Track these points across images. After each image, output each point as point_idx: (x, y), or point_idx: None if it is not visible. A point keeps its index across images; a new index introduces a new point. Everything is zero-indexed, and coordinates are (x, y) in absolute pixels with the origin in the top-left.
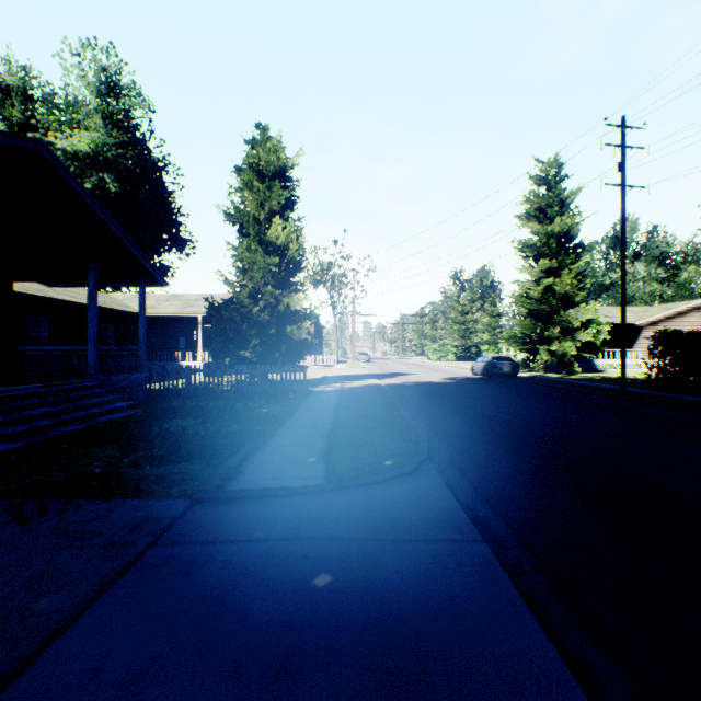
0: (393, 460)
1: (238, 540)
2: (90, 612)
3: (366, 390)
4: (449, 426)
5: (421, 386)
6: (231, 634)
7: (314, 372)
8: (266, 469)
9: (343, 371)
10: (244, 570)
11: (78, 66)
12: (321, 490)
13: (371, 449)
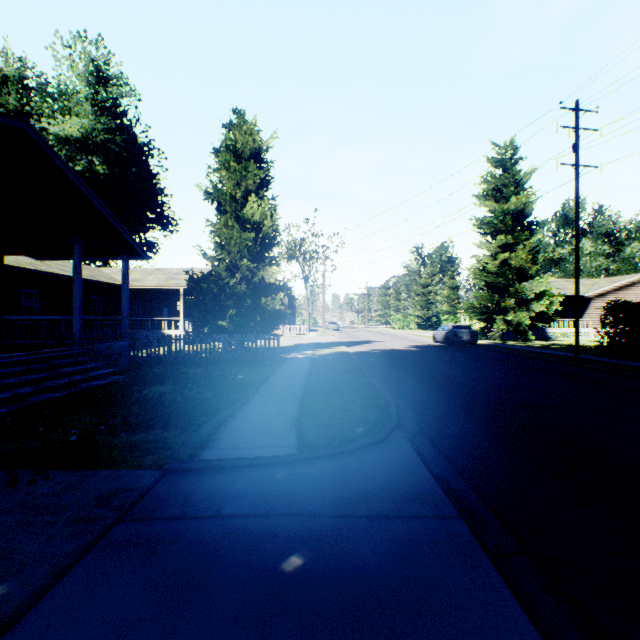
0: (364, 428)
1: (206, 516)
2: (42, 604)
3: (336, 357)
4: (416, 393)
5: (387, 353)
6: (192, 634)
7: (288, 340)
8: (239, 437)
9: (314, 339)
10: (211, 551)
11: (69, 57)
12: (293, 460)
13: (342, 416)
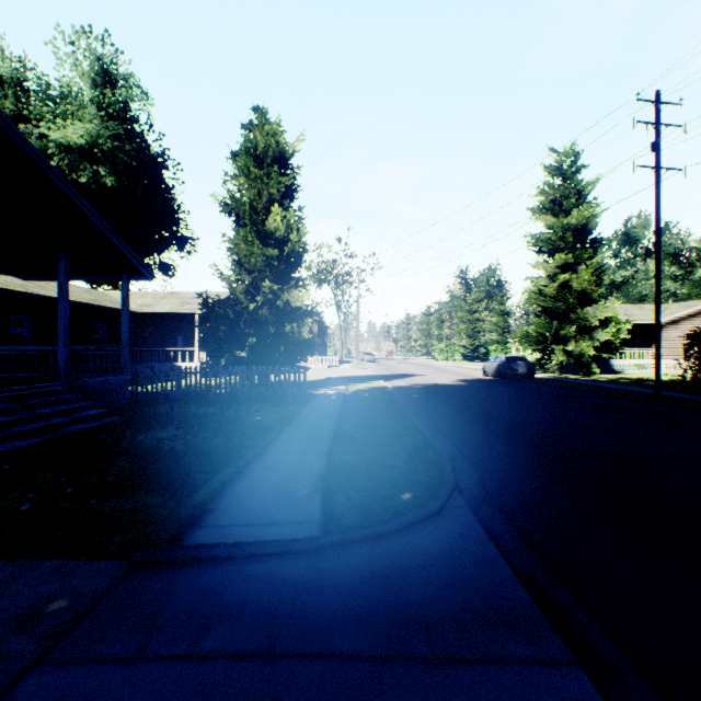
0: (412, 493)
1: (174, 656)
2: None
3: (372, 393)
4: (472, 440)
5: (431, 388)
6: None
7: (317, 373)
8: (244, 507)
9: (347, 372)
10: None
11: (72, 54)
12: (314, 546)
13: (382, 475)
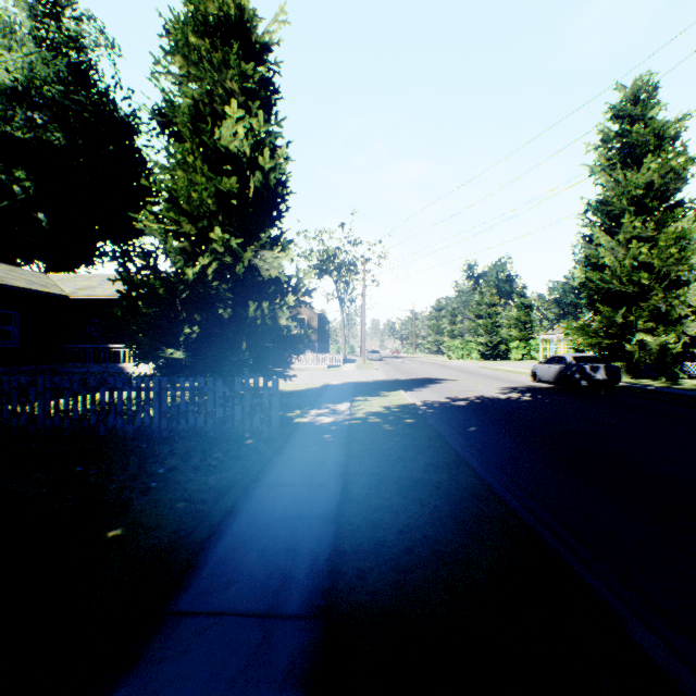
0: None
1: None
2: None
3: (398, 425)
4: None
5: (485, 408)
6: None
7: (313, 377)
8: None
9: (351, 376)
10: None
11: None
12: None
13: None
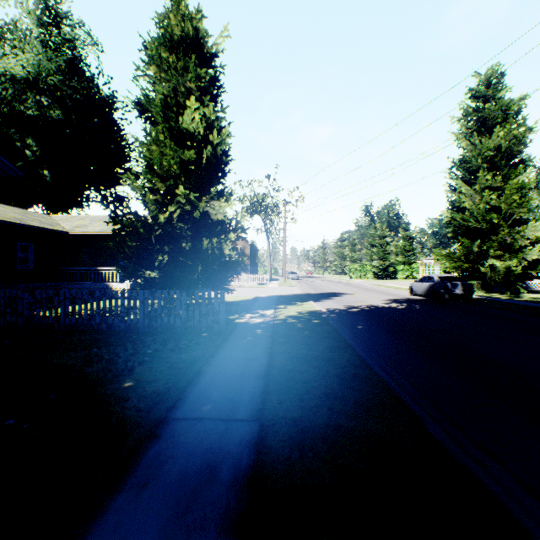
0: None
1: None
2: None
3: (307, 324)
4: None
5: (371, 313)
6: None
7: (247, 292)
8: None
9: (275, 291)
10: None
11: None
12: None
13: None
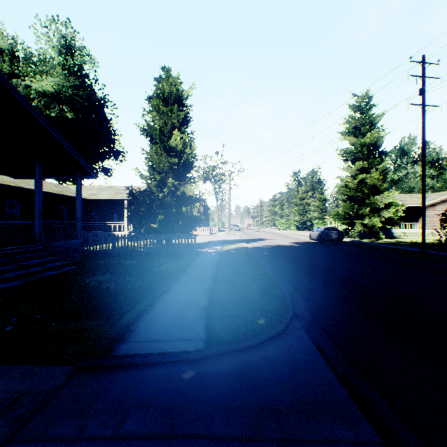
0: (265, 319)
1: (103, 437)
2: None
3: (238, 251)
4: (304, 282)
5: (276, 248)
6: None
7: (203, 238)
8: (154, 328)
9: (222, 237)
10: None
11: (46, 34)
12: (200, 356)
13: (245, 306)
